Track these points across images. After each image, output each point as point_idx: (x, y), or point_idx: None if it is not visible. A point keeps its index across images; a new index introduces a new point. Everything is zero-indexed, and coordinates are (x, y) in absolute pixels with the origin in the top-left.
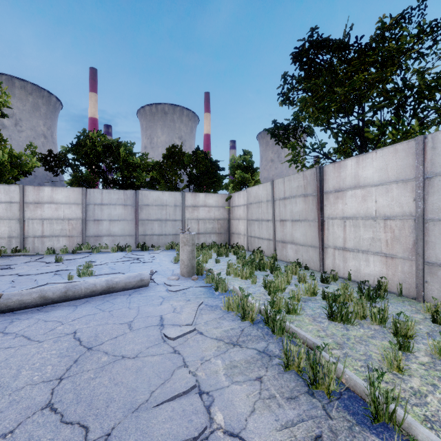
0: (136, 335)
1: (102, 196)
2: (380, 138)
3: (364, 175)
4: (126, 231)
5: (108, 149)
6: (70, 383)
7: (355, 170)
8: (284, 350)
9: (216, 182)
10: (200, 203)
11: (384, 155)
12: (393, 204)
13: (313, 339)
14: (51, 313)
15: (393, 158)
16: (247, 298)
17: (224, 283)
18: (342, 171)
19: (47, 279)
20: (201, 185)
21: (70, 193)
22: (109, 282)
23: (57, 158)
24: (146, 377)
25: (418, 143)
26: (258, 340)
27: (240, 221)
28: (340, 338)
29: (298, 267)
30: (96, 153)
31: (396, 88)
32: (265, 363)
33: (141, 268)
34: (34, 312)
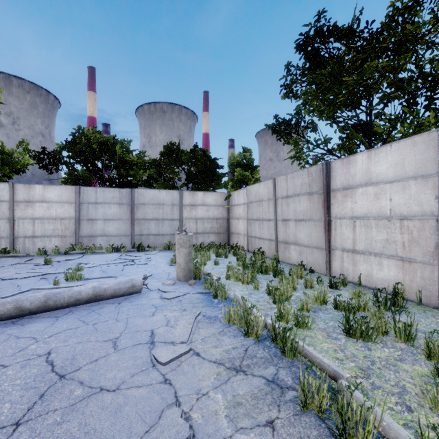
0: (120, 357)
1: (96, 194)
2: (391, 132)
3: (376, 171)
4: (121, 231)
5: (104, 147)
6: (28, 431)
7: (366, 166)
8: (302, 385)
9: (215, 180)
10: (199, 202)
11: (400, 148)
12: (410, 203)
13: (332, 365)
14: (26, 326)
15: (410, 151)
16: (251, 310)
17: (224, 290)
18: (351, 167)
19: (32, 284)
20: (199, 183)
21: (63, 191)
22: (96, 289)
23: (51, 156)
24: (126, 422)
25: None
26: (265, 363)
27: (239, 220)
28: (362, 361)
29: (303, 270)
30: (91, 150)
31: (411, 76)
32: (276, 399)
33: (135, 271)
34: (7, 325)
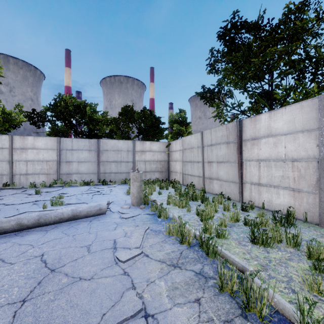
0: (93, 257)
1: (72, 143)
2: (286, 98)
3: (275, 126)
4: (90, 170)
5: (77, 108)
6: (31, 305)
7: (268, 122)
8: (219, 274)
9: (159, 133)
10: (147, 149)
11: (292, 110)
12: (299, 149)
13: (241, 262)
14: (25, 237)
15: (299, 112)
16: (185, 225)
17: (166, 212)
18: (257, 123)
19: (27, 208)
20: (147, 135)
21: (48, 141)
22: (74, 211)
23: (39, 115)
24: (99, 299)
25: (321, 100)
26: (194, 262)
27: (176, 162)
28: (262, 260)
29: (222, 198)
30: (68, 111)
31: (300, 58)
32: (202, 285)
33: (101, 199)
34: (11, 236)
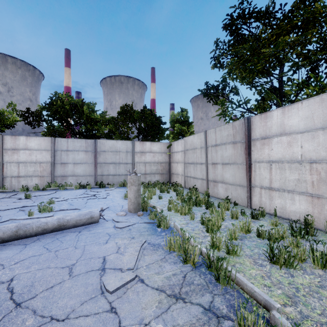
0: (73, 283)
1: (67, 143)
2: (298, 94)
3: (289, 123)
4: (87, 172)
5: (75, 108)
6: None
7: (280, 119)
8: (238, 320)
9: (159, 133)
10: (147, 150)
11: (309, 105)
12: (319, 149)
13: (263, 294)
14: None
15: (319, 107)
16: (189, 241)
17: (166, 220)
18: (268, 120)
19: (12, 215)
20: (148, 135)
21: (41, 141)
22: (60, 220)
23: (34, 114)
24: None
25: None
26: (201, 290)
27: (178, 164)
28: (288, 288)
29: (229, 203)
30: (65, 111)
31: (317, 47)
32: None
33: (96, 204)
34: None
